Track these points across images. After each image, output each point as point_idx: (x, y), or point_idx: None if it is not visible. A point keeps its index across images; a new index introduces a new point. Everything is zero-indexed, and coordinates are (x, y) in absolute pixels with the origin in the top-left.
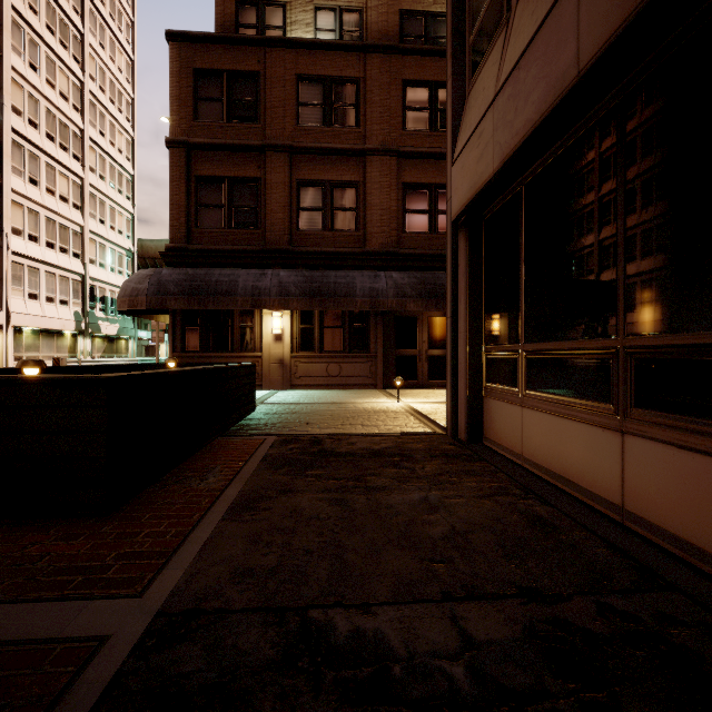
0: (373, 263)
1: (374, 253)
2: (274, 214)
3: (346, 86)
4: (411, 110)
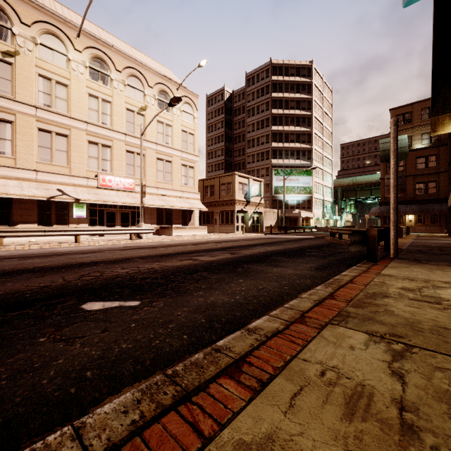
0: (441, 201)
1: (442, 198)
2: (409, 191)
3: (432, 157)
4: None
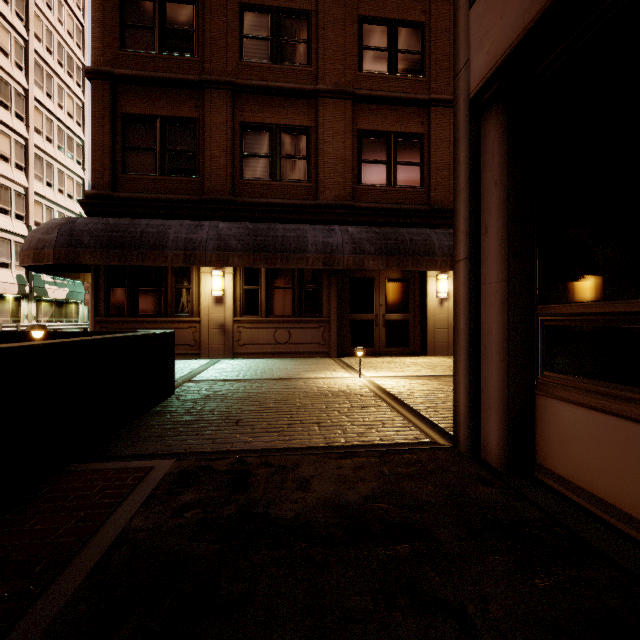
0: (326, 217)
1: (327, 206)
2: (214, 159)
3: (296, 19)
4: (367, 50)
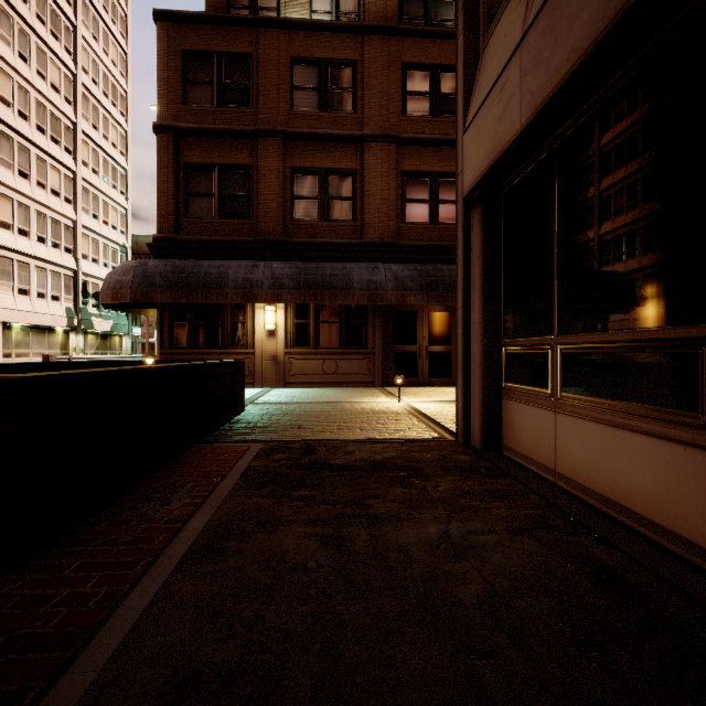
0: (371, 254)
1: (372, 244)
2: (267, 203)
3: (343, 69)
4: (410, 95)
